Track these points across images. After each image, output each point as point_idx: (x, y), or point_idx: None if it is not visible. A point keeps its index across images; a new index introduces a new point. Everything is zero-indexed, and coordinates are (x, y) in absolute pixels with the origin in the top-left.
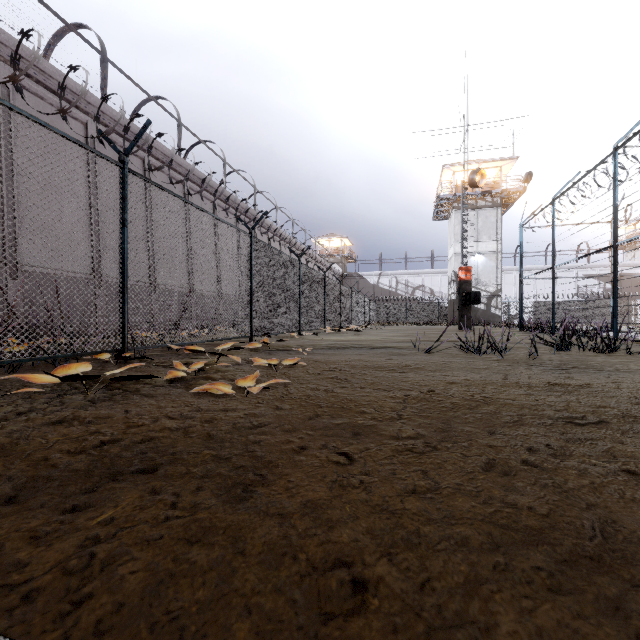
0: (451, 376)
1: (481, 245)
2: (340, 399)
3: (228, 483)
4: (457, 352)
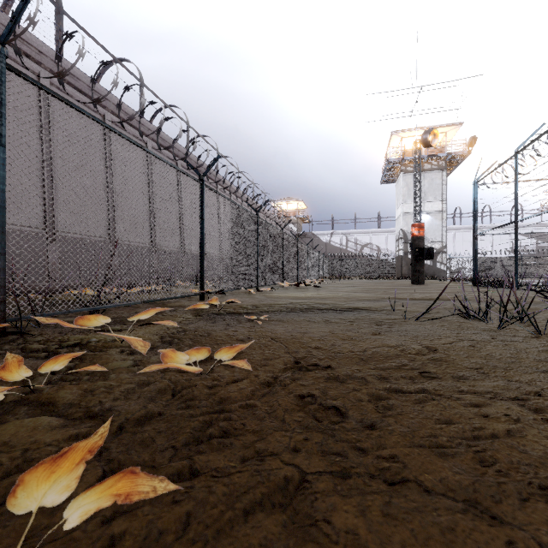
0: (545, 397)
1: (427, 205)
2: None
3: None
4: (454, 318)
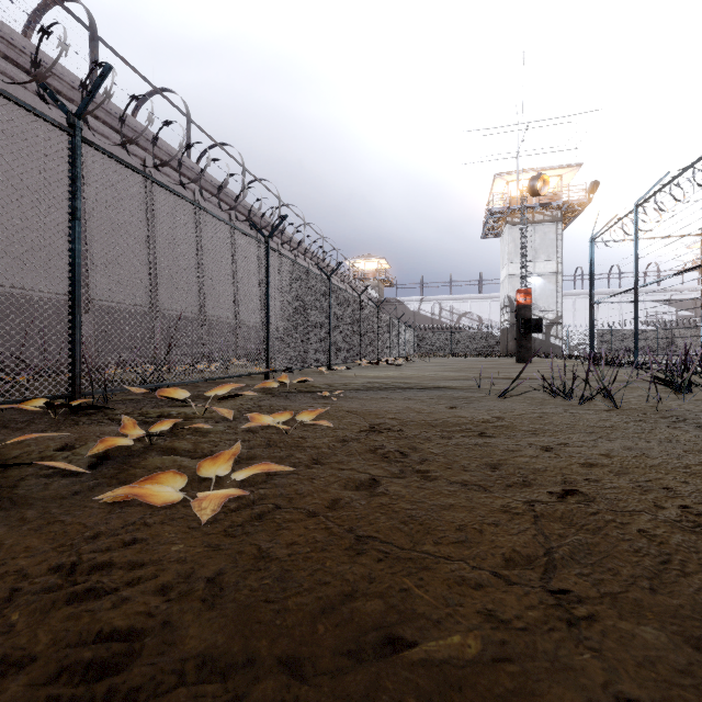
0: (572, 446)
1: (539, 265)
2: (398, 522)
3: None
4: (541, 396)
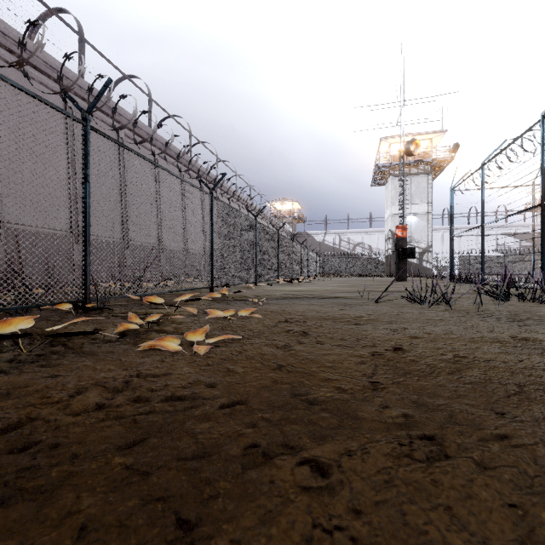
0: (410, 329)
1: (414, 207)
2: (300, 359)
3: (129, 543)
4: (404, 302)
